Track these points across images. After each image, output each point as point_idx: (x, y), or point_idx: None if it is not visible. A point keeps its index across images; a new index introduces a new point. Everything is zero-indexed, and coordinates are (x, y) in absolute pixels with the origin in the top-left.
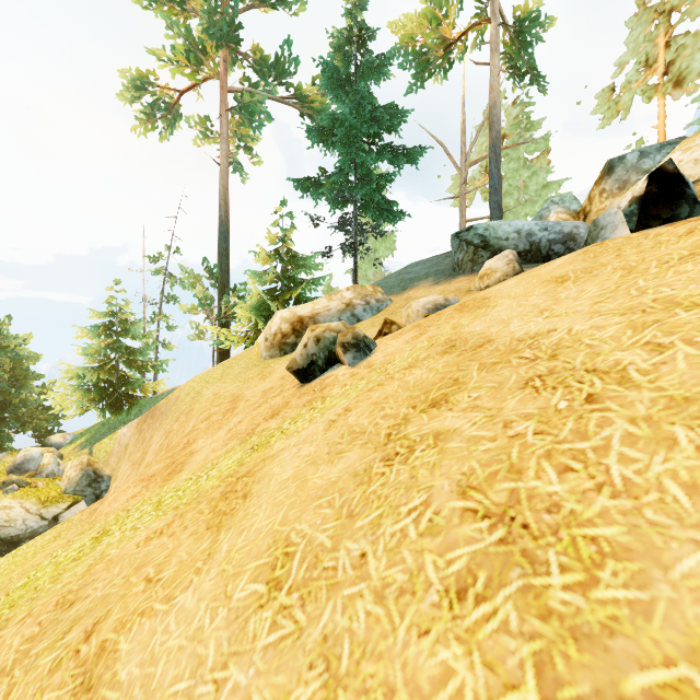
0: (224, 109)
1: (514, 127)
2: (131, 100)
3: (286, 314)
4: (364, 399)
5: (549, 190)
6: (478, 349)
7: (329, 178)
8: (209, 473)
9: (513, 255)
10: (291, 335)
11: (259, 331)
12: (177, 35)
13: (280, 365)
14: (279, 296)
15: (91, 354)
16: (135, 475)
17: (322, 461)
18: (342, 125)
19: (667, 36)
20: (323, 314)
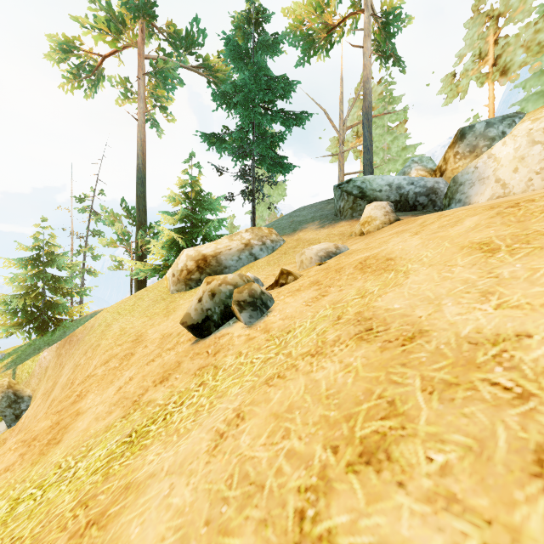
0: (142, 73)
1: (380, 101)
2: (58, 60)
3: (191, 252)
4: (261, 401)
5: (407, 152)
6: (409, 344)
7: (231, 135)
8: (78, 465)
9: (389, 205)
10: (196, 271)
11: (171, 264)
12: (99, 6)
13: (184, 301)
14: (188, 234)
15: (18, 283)
16: (42, 407)
17: (196, 541)
18: (242, 90)
19: (496, 36)
20: (224, 253)
